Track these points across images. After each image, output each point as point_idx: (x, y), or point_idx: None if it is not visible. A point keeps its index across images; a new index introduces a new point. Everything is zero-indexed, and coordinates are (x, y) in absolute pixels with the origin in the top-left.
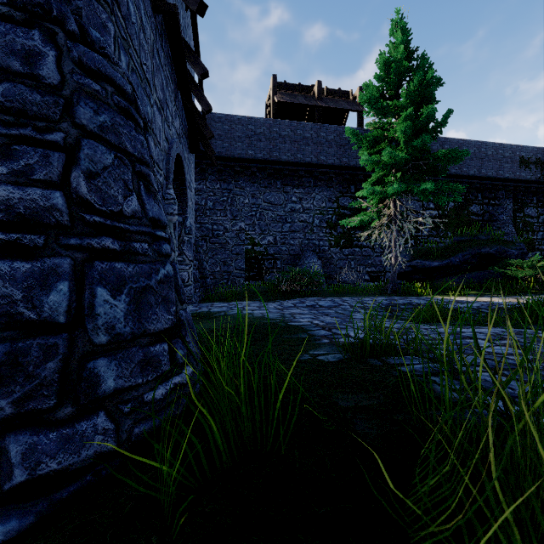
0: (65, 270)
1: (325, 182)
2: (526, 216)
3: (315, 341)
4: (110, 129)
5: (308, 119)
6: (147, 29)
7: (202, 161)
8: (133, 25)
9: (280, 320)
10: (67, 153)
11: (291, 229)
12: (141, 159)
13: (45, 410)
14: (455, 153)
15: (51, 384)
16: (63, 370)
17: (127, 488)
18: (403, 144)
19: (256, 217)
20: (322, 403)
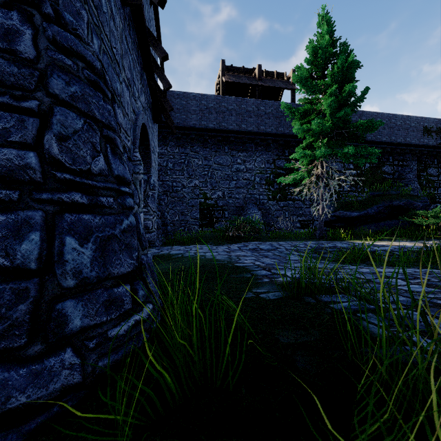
0: (36, 222)
1: (264, 147)
2: (429, 175)
3: (257, 280)
4: (81, 99)
5: (251, 96)
6: (117, 18)
7: (164, 130)
8: (104, 14)
9: (227, 261)
10: (41, 118)
11: (237, 185)
12: (108, 125)
13: (16, 348)
14: (371, 123)
15: (22, 324)
16: (33, 311)
17: (89, 420)
18: (329, 115)
19: (208, 175)
20: (265, 339)
